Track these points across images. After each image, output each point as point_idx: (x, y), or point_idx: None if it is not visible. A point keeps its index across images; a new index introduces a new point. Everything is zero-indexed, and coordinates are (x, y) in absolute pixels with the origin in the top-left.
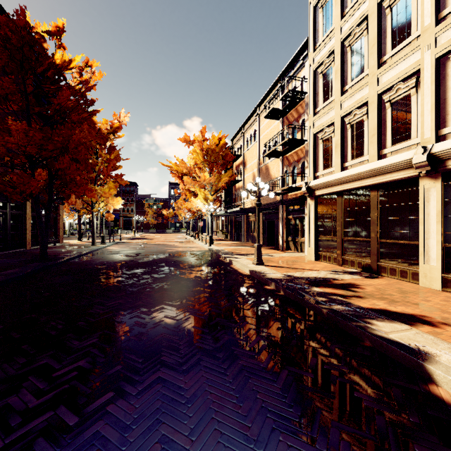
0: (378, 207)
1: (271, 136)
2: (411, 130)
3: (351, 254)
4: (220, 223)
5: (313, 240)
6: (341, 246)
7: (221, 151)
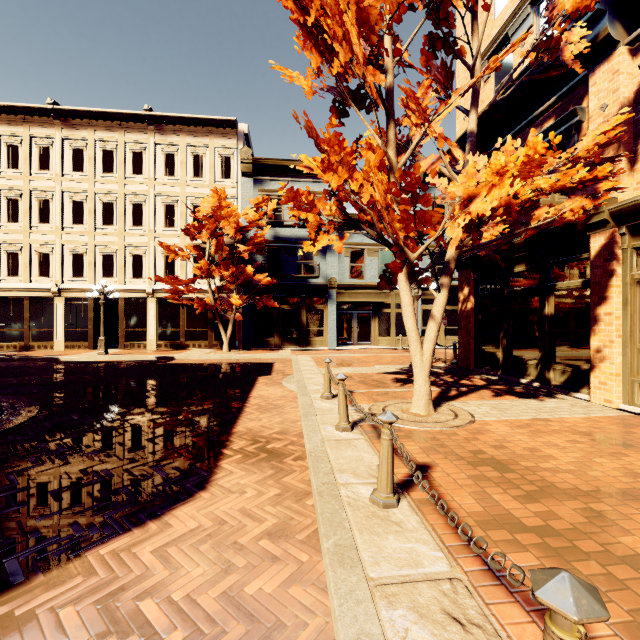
0: (30, 310)
1: None
2: (50, 272)
3: (8, 340)
4: None
5: None
6: None
7: None
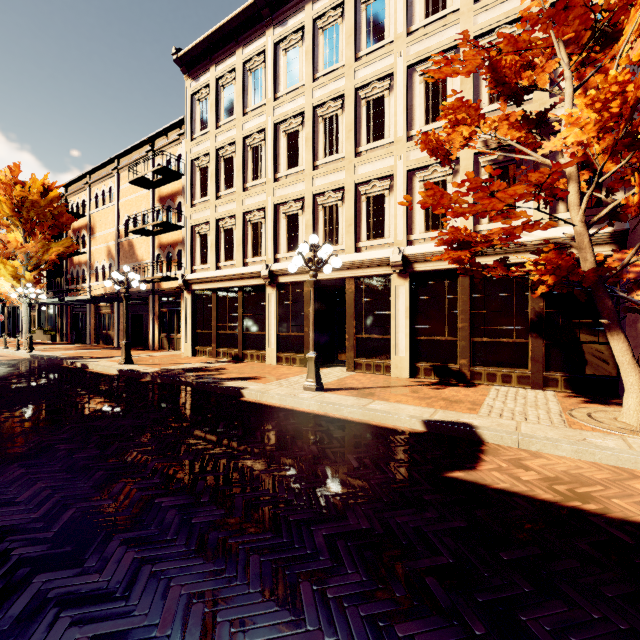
0: (243, 305)
1: (138, 205)
2: (262, 248)
3: (225, 346)
4: (36, 317)
5: (191, 335)
6: (216, 339)
7: (50, 205)
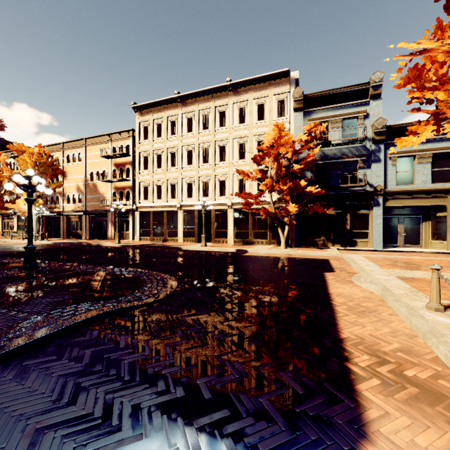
0: (167, 218)
1: (100, 165)
2: (176, 195)
3: (157, 236)
4: (15, 223)
5: (139, 232)
6: (153, 233)
7: (51, 164)
